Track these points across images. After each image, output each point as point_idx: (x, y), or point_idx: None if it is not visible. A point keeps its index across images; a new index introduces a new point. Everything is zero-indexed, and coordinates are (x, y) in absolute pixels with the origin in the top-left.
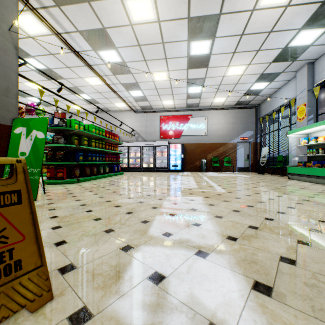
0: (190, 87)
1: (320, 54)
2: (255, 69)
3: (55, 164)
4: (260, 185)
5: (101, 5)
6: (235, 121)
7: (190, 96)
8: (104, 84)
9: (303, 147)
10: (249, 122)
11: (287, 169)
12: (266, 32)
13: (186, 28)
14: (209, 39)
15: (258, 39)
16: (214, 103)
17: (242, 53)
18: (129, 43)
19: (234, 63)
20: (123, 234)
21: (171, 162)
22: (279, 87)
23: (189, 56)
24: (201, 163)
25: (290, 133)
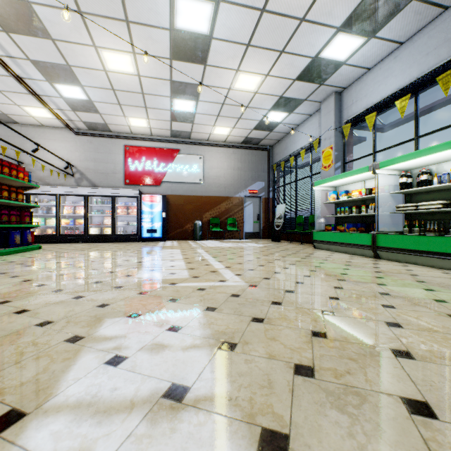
0: (177, 98)
1: (350, 81)
2: (273, 86)
3: None
4: (290, 263)
5: None
6: (242, 166)
7: (177, 116)
8: None
9: (330, 205)
10: (260, 169)
11: (313, 235)
12: (297, 18)
13: None
14: (211, 1)
15: (285, 30)
16: (213, 135)
17: (260, 49)
18: None
19: (246, 67)
20: None
21: (144, 224)
22: (297, 124)
23: (173, 30)
24: (194, 226)
25: (317, 184)
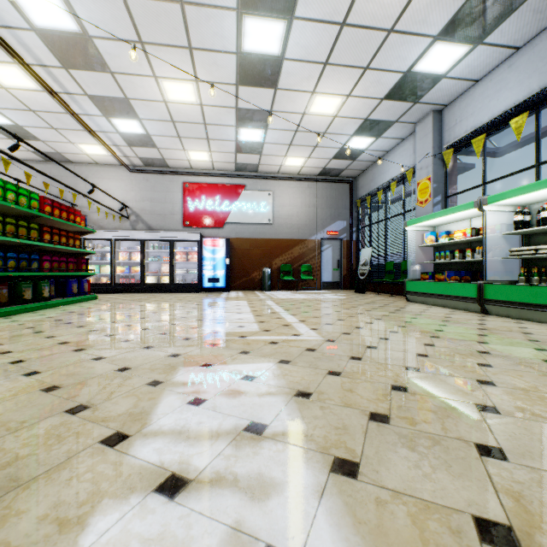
0: (243, 127)
1: (452, 97)
2: (356, 107)
3: None
4: (375, 317)
5: None
6: (319, 203)
7: (243, 147)
8: (41, 88)
9: (427, 248)
10: (341, 205)
11: (406, 285)
12: (384, 29)
13: None
14: (283, 20)
15: (369, 43)
16: (284, 167)
17: (340, 67)
18: None
19: (324, 89)
20: None
21: (206, 272)
22: (387, 150)
23: (240, 53)
24: (262, 274)
25: (410, 223)
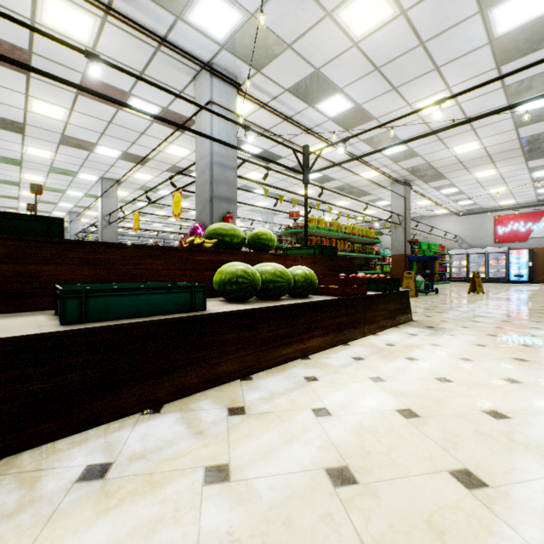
0: (539, 189)
1: None
2: None
3: None
4: None
5: (455, 178)
6: None
7: (541, 194)
8: (432, 202)
9: None
10: None
11: None
12: None
13: (526, 170)
14: None
15: None
16: None
17: None
18: (470, 184)
19: None
20: (491, 293)
21: (511, 271)
22: None
23: (532, 178)
24: None
25: None
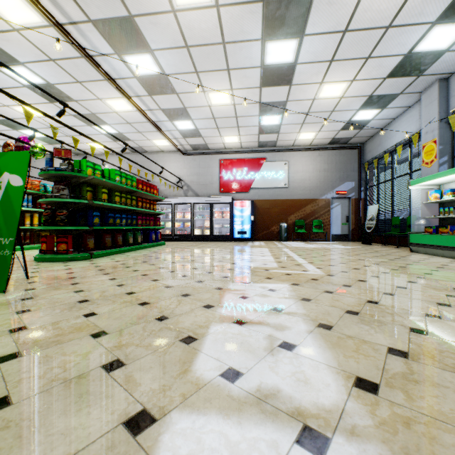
0: (264, 115)
1: None
2: (361, 88)
3: (55, 230)
4: (373, 262)
5: None
6: (328, 168)
7: (264, 129)
8: (135, 109)
9: (433, 205)
10: (349, 168)
11: (409, 238)
12: (382, 27)
13: (260, 18)
14: (295, 38)
15: (369, 40)
16: (298, 141)
17: (344, 61)
18: (172, 43)
19: (330, 79)
20: (140, 375)
21: (236, 227)
22: (393, 117)
23: (263, 66)
24: (279, 228)
25: (413, 183)
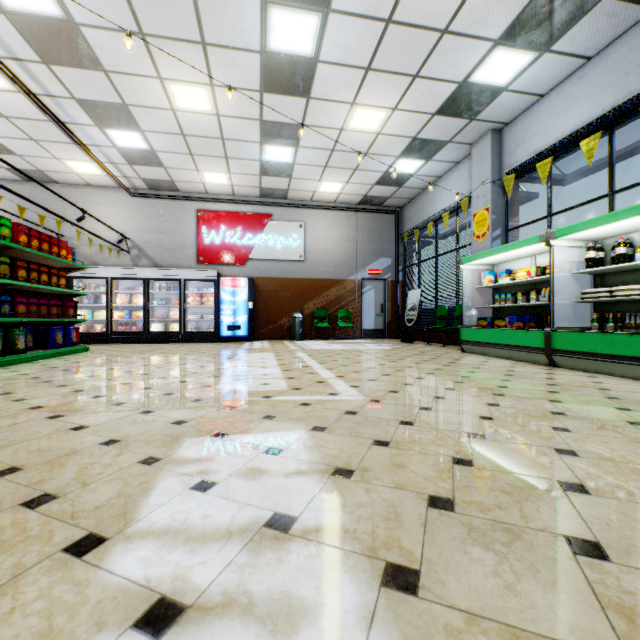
0: (269, 144)
1: (514, 114)
2: (404, 124)
3: None
4: (426, 371)
5: None
6: (359, 237)
7: (269, 168)
8: (16, 88)
9: (485, 290)
10: (384, 240)
11: (461, 334)
12: (437, 29)
13: None
14: (316, 13)
15: (419, 46)
16: (318, 193)
17: (385, 74)
18: None
19: (365, 99)
20: None
21: (224, 318)
22: (438, 175)
23: (265, 52)
24: (292, 321)
25: (466, 261)
